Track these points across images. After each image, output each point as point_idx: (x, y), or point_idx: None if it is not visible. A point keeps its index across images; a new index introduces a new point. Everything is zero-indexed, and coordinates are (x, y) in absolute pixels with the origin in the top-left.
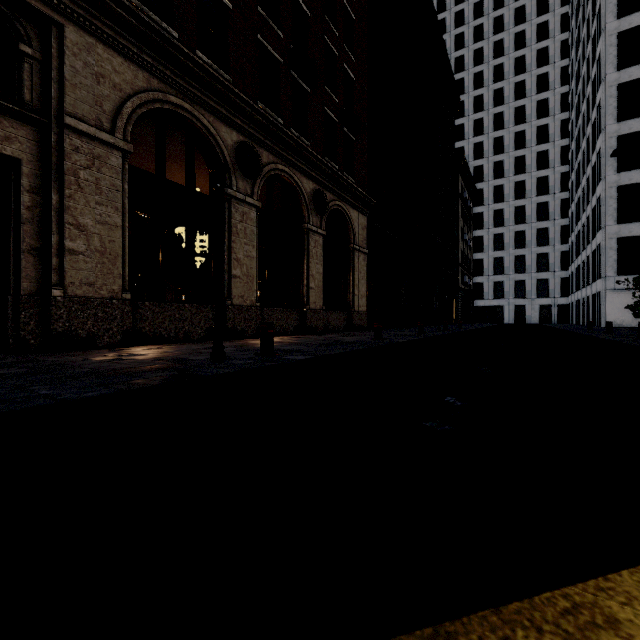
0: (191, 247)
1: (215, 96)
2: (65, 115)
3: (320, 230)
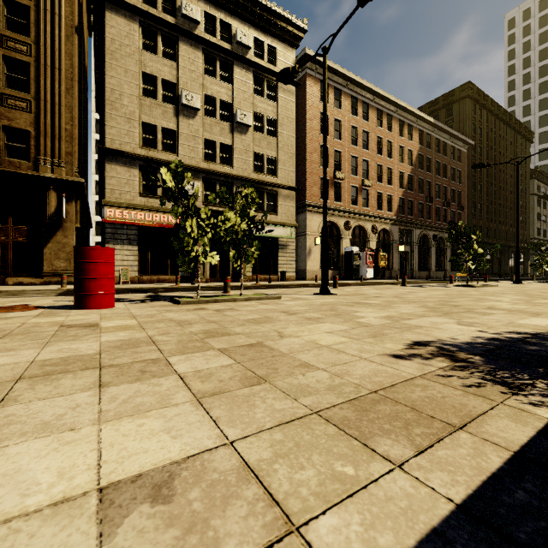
0: (424, 259)
1: (429, 227)
2: (413, 243)
3: (450, 247)
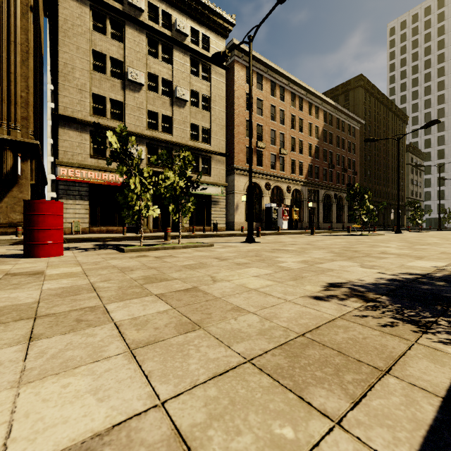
0: (327, 214)
1: (331, 188)
2: (319, 201)
3: (347, 204)
